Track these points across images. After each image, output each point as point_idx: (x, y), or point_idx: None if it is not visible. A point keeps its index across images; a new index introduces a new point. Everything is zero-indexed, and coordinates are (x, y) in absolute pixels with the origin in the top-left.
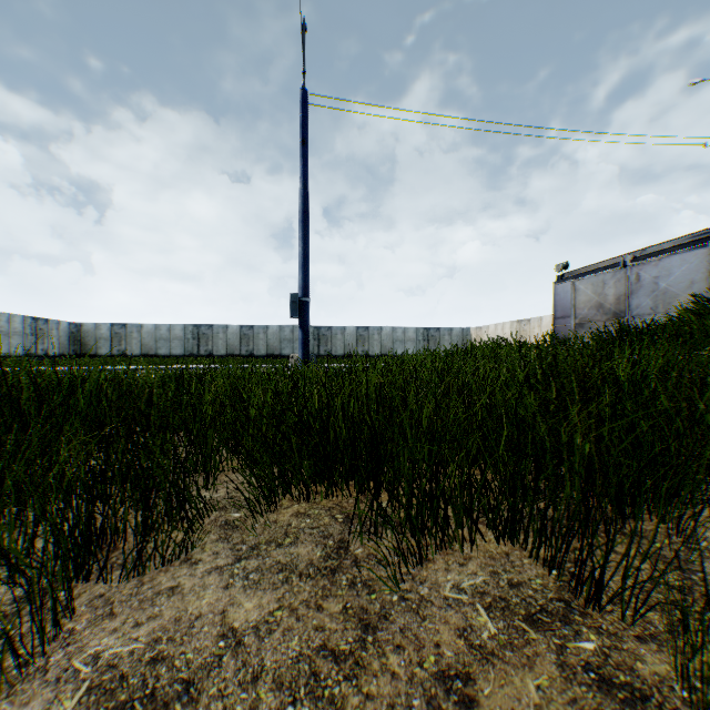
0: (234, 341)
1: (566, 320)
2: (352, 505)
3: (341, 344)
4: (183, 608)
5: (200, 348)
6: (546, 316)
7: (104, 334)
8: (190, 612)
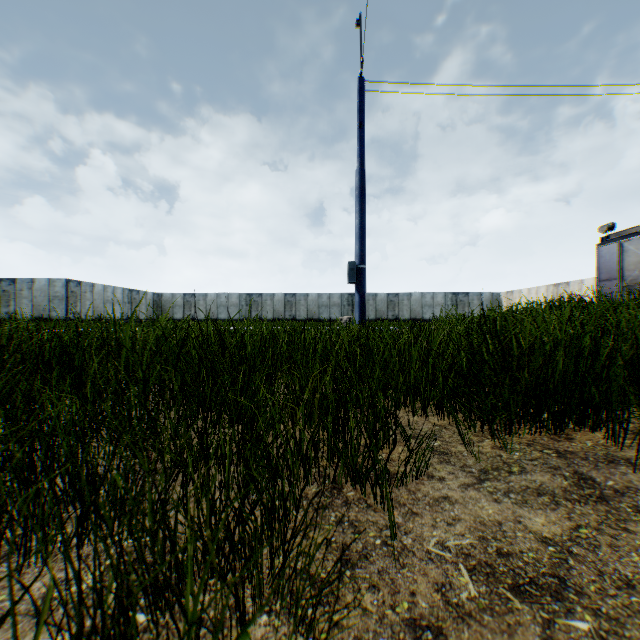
0: (279, 307)
1: (611, 282)
2: (550, 442)
3: (372, 309)
4: (477, 515)
5: (251, 313)
6: (587, 279)
7: (178, 302)
8: (488, 520)
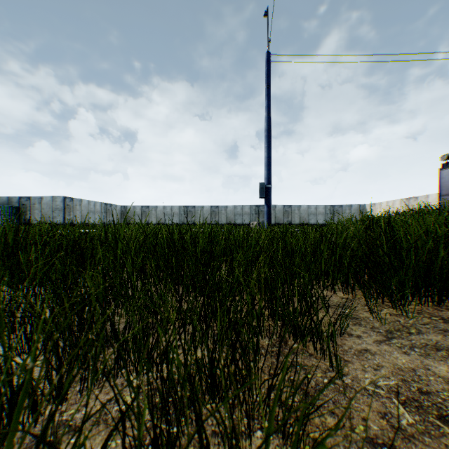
0: (207, 215)
1: None
2: (434, 311)
3: (273, 216)
4: (394, 363)
5: (188, 220)
6: (431, 194)
7: (137, 212)
8: (403, 367)
